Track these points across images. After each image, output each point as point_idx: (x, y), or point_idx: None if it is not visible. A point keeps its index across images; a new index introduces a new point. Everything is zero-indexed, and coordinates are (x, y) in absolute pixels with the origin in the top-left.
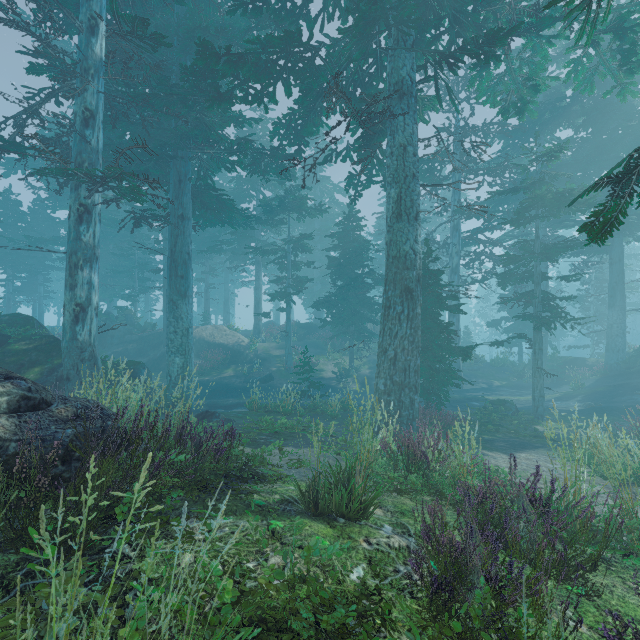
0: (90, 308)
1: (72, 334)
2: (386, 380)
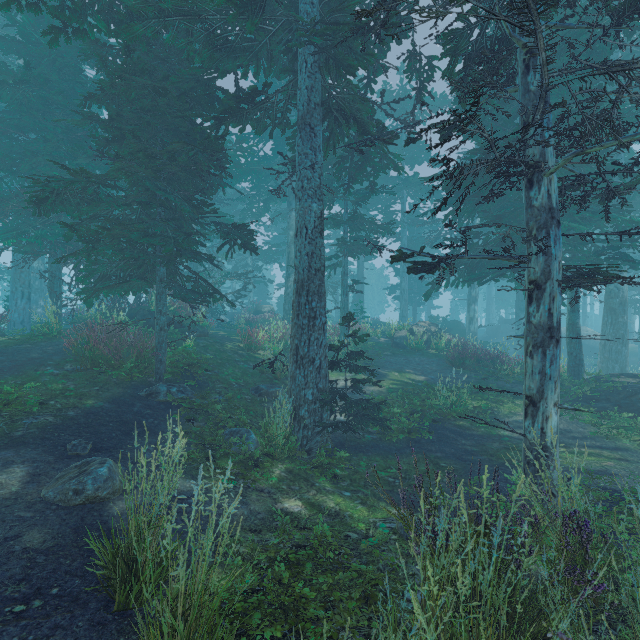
0: (474, 319)
1: (468, 328)
2: (600, 356)
